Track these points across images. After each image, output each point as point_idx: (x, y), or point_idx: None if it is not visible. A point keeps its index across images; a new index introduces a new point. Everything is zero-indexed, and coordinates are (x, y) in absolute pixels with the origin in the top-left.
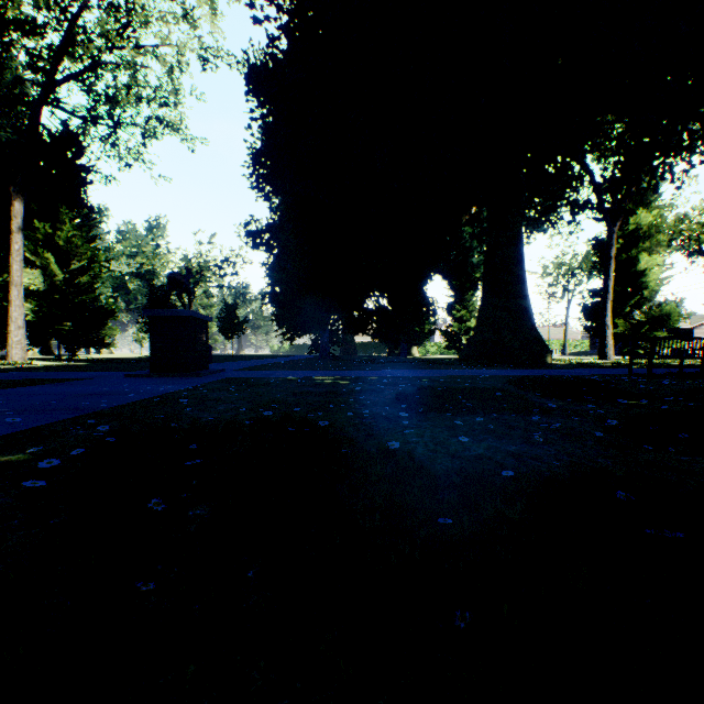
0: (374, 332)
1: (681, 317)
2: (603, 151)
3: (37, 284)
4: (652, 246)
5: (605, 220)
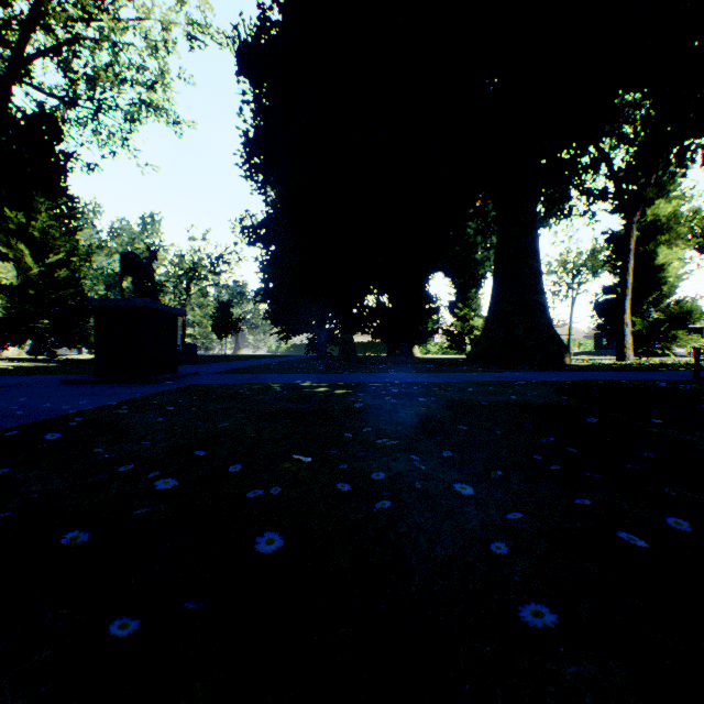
0: (374, 331)
1: (703, 314)
2: (622, 135)
3: (10, 278)
4: (671, 239)
5: (624, 210)
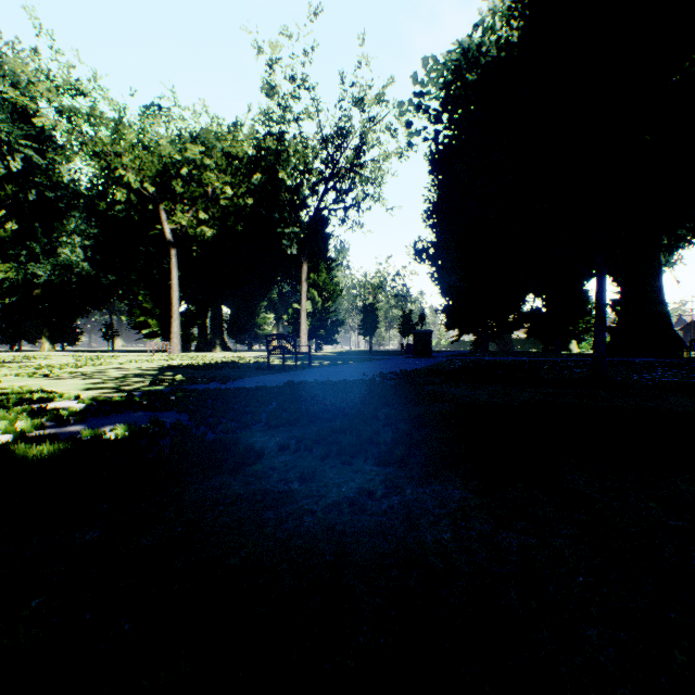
0: (528, 331)
1: None
2: None
3: (309, 309)
4: None
5: None
